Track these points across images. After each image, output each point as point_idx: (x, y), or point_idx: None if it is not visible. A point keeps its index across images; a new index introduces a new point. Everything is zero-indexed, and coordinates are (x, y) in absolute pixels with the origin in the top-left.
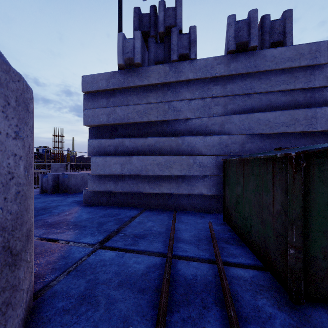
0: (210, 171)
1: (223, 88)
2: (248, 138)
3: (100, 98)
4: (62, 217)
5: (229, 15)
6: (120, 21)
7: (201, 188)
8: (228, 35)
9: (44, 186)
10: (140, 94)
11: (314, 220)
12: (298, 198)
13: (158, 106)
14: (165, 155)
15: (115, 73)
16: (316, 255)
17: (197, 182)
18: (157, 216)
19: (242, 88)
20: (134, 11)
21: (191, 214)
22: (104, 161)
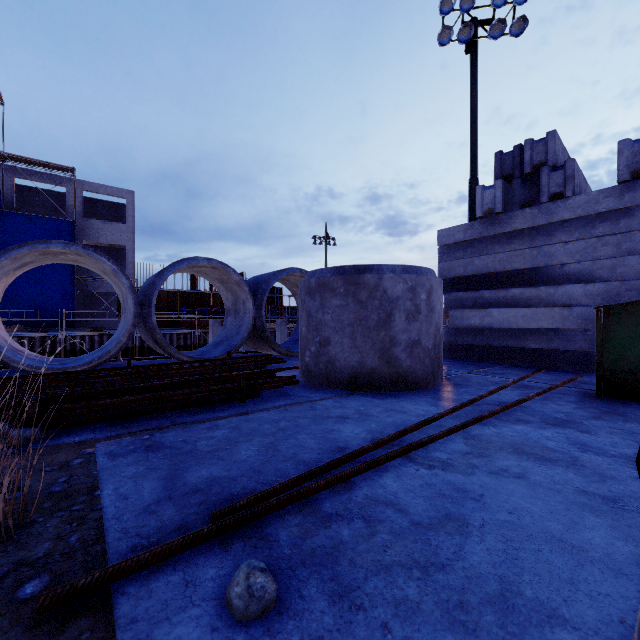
0: (593, 325)
1: (614, 225)
2: None
3: (456, 250)
4: None
5: (619, 141)
6: (474, 92)
7: (580, 344)
8: (618, 164)
9: None
10: (502, 241)
11: (613, 348)
12: (598, 334)
13: (524, 252)
14: (532, 306)
15: (473, 223)
16: (615, 369)
17: (574, 337)
18: (520, 369)
19: None
20: (495, 157)
21: (565, 372)
22: (462, 314)
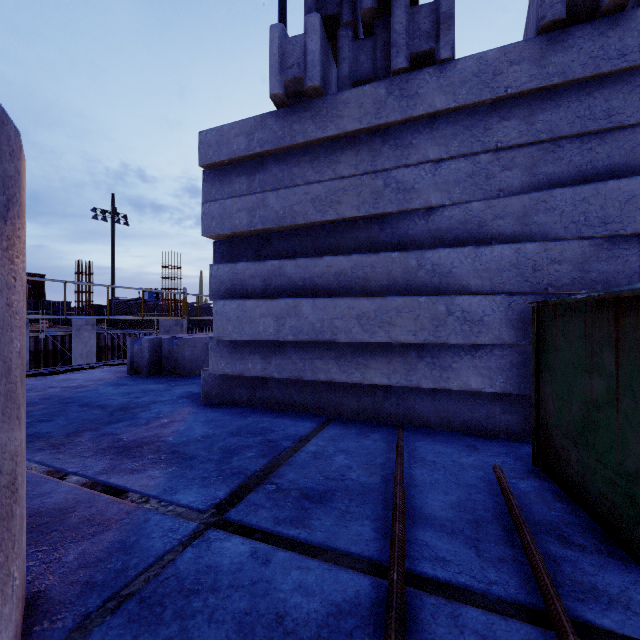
0: (492, 335)
1: (525, 125)
2: (600, 246)
3: (235, 177)
4: (153, 429)
5: None
6: None
7: (466, 376)
8: None
9: (136, 361)
10: (319, 160)
11: None
12: None
13: (360, 183)
14: (377, 294)
15: (265, 117)
16: None
17: (455, 361)
18: (358, 440)
19: (581, 117)
20: None
21: (443, 440)
22: (240, 310)
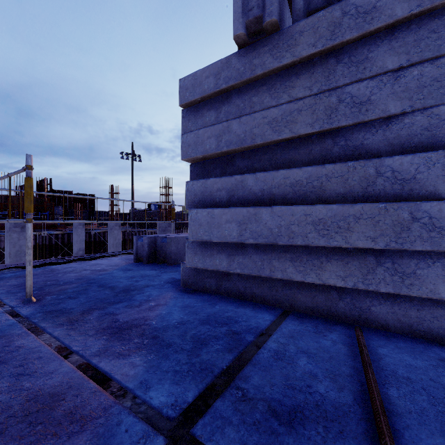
0: None
1: None
2: None
3: (206, 111)
4: (142, 312)
5: None
6: None
7: (433, 284)
8: None
9: (139, 252)
10: (276, 87)
11: None
12: None
13: (314, 102)
14: (332, 202)
15: (229, 58)
16: None
17: (420, 268)
18: (317, 339)
19: None
20: None
21: (408, 348)
22: (209, 216)
